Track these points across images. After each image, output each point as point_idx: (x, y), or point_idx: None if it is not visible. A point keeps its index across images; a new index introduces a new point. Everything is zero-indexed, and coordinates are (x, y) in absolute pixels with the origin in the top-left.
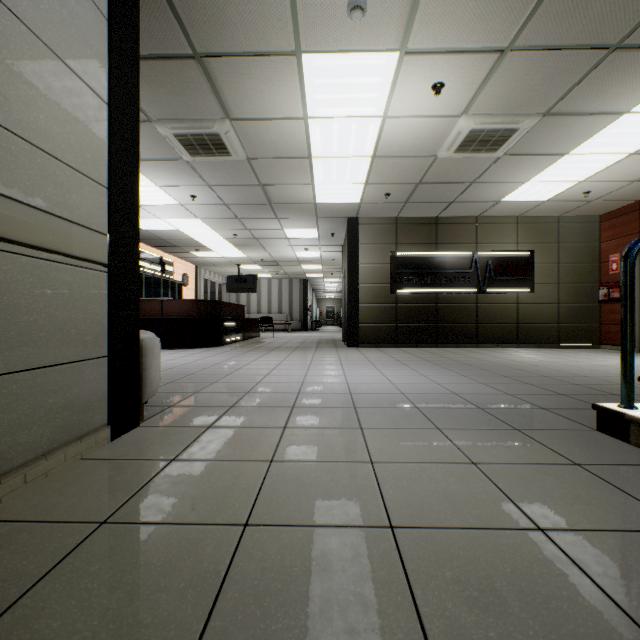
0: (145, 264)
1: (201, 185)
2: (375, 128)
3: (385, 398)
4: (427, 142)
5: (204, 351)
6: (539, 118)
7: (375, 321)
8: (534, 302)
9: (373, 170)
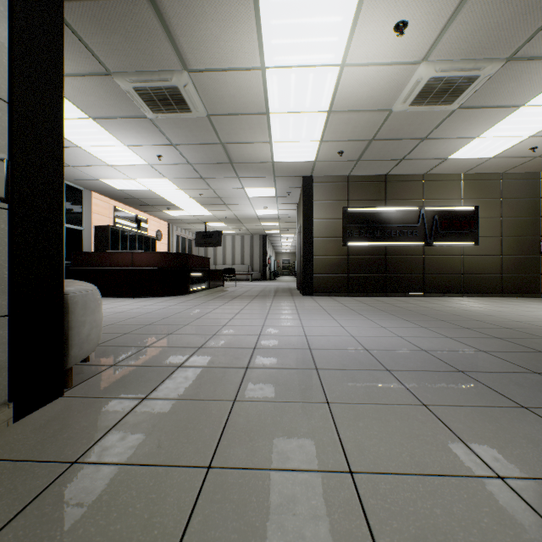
0: (122, 221)
1: (166, 144)
2: (332, 79)
3: (349, 356)
4: (383, 94)
5: (170, 299)
6: (502, 63)
7: (328, 272)
8: (478, 254)
9: (328, 126)
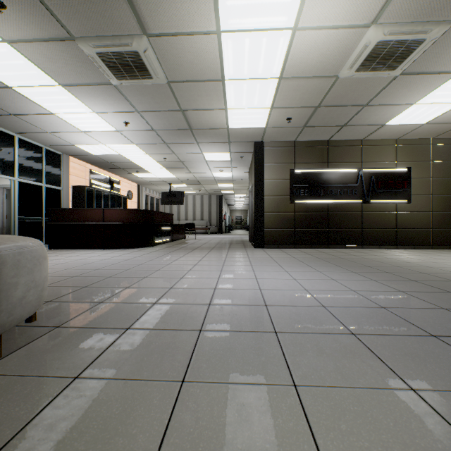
0: (97, 182)
1: (131, 111)
2: (284, 43)
3: (307, 314)
4: (332, 60)
5: (136, 251)
6: (449, 26)
7: (277, 226)
8: (410, 210)
9: (279, 93)
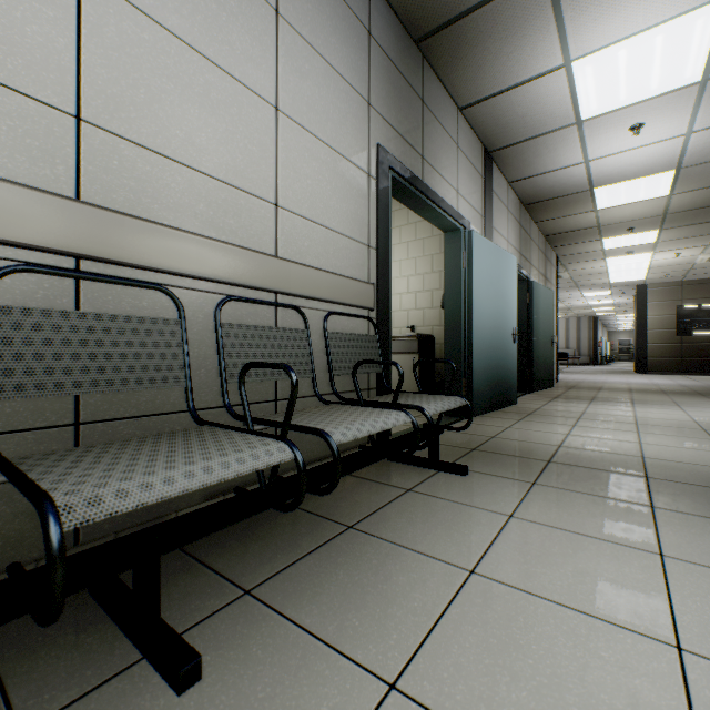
0: None
1: None
2: (646, 263)
3: (643, 383)
4: (683, 261)
5: None
6: None
7: (660, 356)
8: None
9: (650, 270)
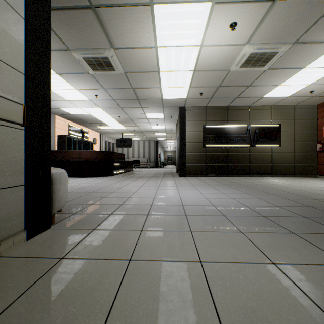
0: (73, 132)
1: (100, 88)
2: (196, 53)
3: (203, 208)
4: (225, 61)
5: (102, 178)
6: (291, 45)
7: (194, 162)
8: (281, 152)
9: (194, 79)
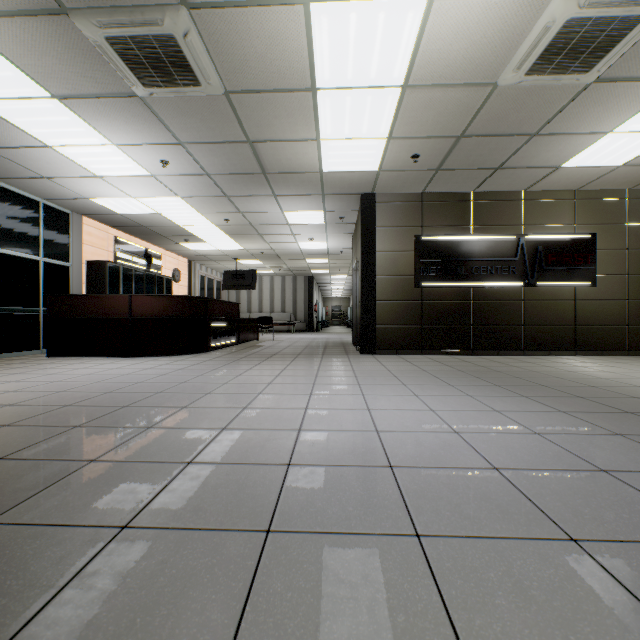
0: (125, 256)
1: (171, 143)
2: (414, 23)
3: (470, 489)
4: (489, 54)
5: (181, 359)
6: None
7: (395, 322)
8: (596, 298)
9: (401, 113)
